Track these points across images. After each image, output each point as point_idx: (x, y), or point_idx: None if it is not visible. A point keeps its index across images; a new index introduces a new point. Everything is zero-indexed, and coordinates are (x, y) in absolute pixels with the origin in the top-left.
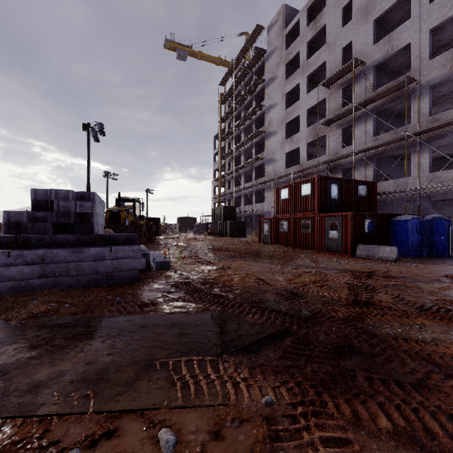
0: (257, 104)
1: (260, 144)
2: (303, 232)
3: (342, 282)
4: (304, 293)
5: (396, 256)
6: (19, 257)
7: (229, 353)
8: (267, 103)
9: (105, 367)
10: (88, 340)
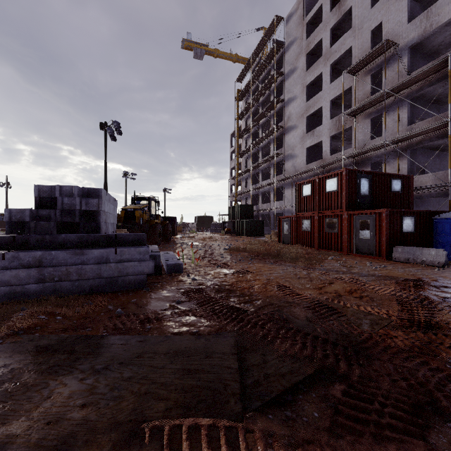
0: (276, 98)
1: (278, 139)
2: (328, 232)
3: (386, 294)
4: (341, 308)
5: (444, 260)
6: (14, 260)
7: (253, 410)
8: (286, 97)
9: (70, 433)
10: (64, 377)
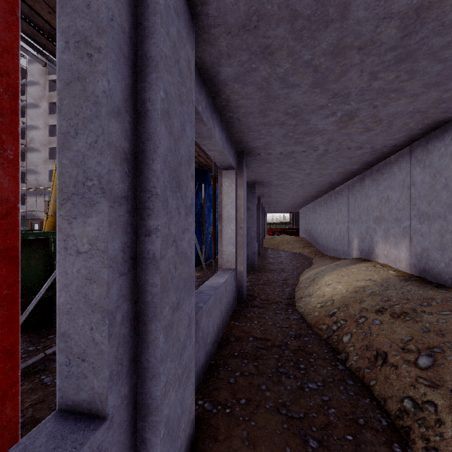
0: None
1: None
2: None
3: None
4: None
5: None
6: None
7: None
8: (28, 122)
9: None
10: None
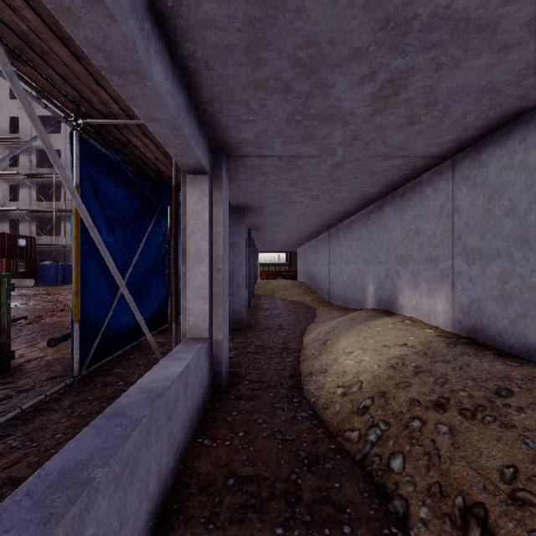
0: None
1: None
2: None
3: None
4: None
5: (34, 284)
6: None
7: None
8: None
9: None
10: None
